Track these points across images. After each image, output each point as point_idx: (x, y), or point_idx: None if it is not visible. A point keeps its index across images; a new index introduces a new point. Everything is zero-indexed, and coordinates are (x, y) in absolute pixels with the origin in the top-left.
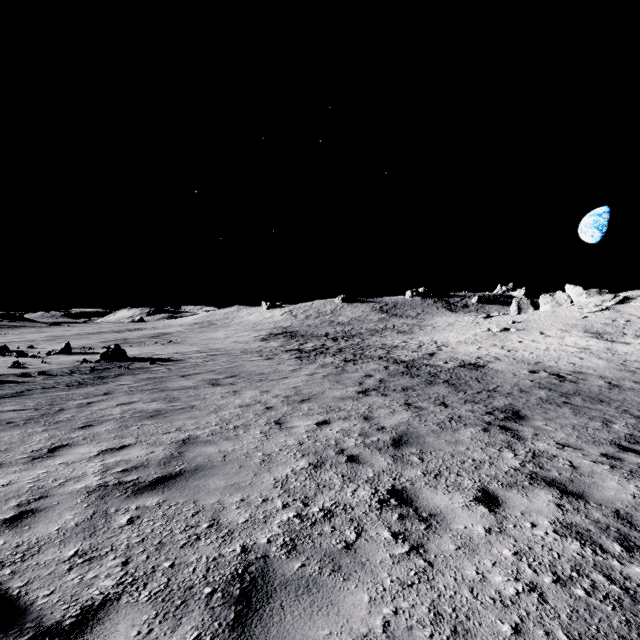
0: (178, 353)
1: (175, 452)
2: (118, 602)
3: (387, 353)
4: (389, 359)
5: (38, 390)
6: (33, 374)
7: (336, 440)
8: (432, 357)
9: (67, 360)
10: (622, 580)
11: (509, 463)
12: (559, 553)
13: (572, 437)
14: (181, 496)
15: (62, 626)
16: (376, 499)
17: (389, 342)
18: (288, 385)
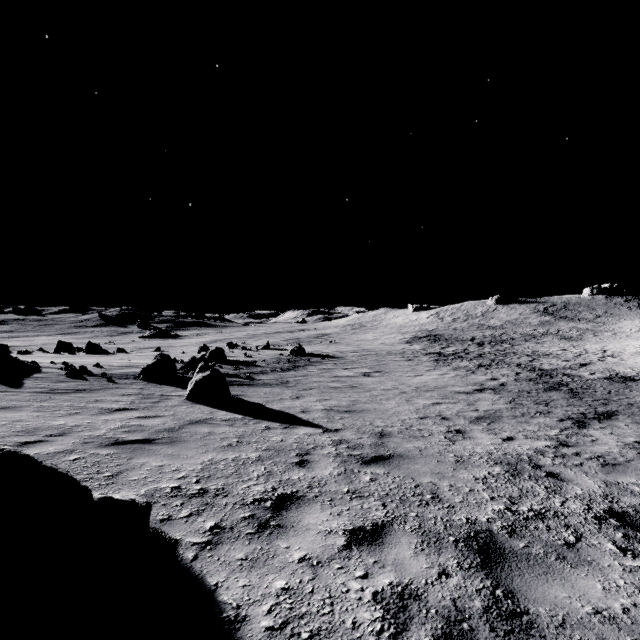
0: (338, 352)
1: (350, 404)
2: (345, 429)
3: (530, 361)
4: (527, 366)
5: (269, 371)
6: (259, 361)
7: (440, 411)
8: (581, 367)
9: (270, 353)
10: (534, 458)
11: (547, 433)
12: (517, 451)
13: (634, 433)
14: (357, 416)
15: (332, 429)
16: (446, 430)
17: (543, 349)
18: (420, 380)
